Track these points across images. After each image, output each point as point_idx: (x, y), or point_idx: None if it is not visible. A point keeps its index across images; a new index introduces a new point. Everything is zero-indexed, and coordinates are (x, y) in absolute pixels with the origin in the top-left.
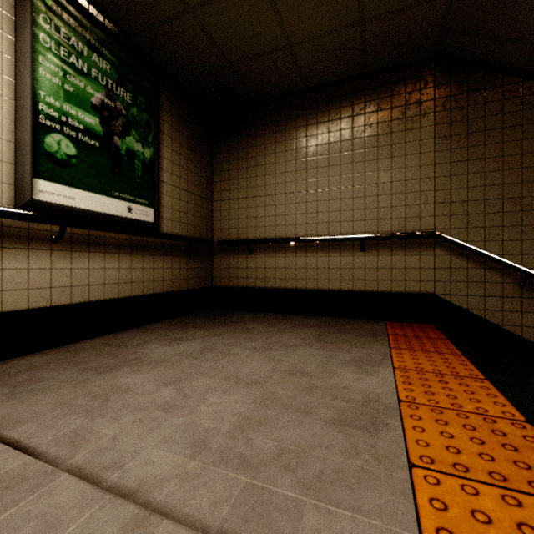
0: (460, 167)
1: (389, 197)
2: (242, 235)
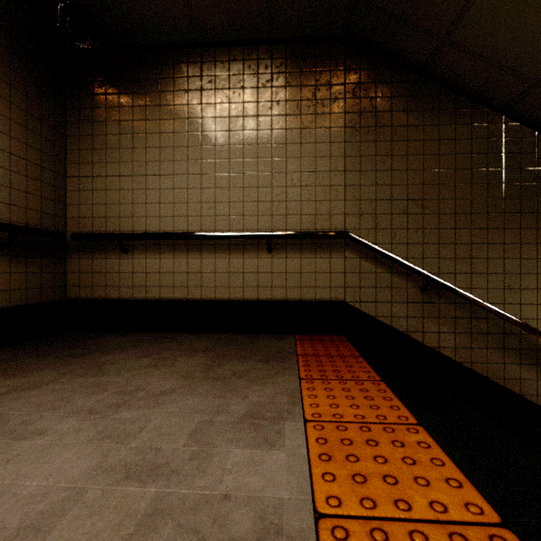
0: (369, 162)
1: (298, 189)
2: (112, 227)
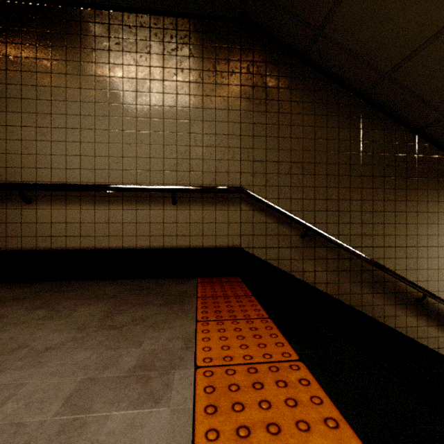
0: (260, 129)
1: (200, 149)
2: (13, 177)
